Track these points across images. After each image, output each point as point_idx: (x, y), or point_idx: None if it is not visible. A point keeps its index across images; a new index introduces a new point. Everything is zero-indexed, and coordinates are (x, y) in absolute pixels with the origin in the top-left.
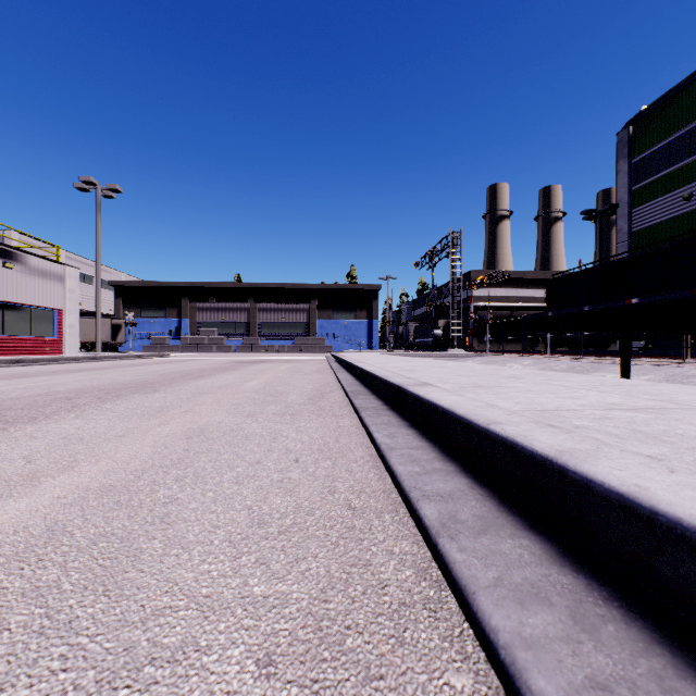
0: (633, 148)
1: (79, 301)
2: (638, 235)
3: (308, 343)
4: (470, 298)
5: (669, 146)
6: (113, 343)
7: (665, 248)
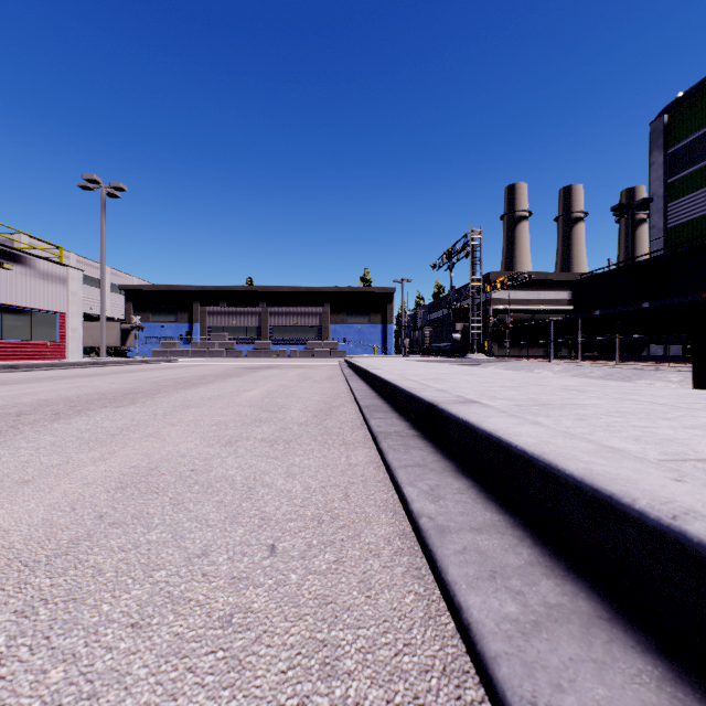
0: (669, 138)
1: (90, 306)
2: (675, 231)
3: (320, 347)
4: (489, 301)
5: None
6: (122, 347)
7: None
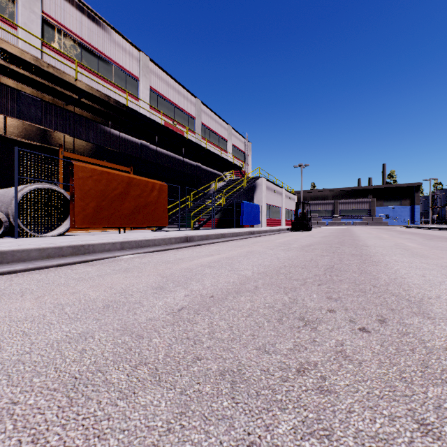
0: None
1: None
2: None
3: (371, 220)
4: None
5: None
6: None
7: None
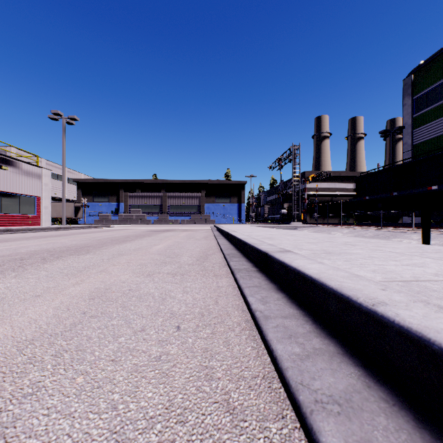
0: (414, 89)
1: (55, 192)
2: (418, 146)
3: (199, 218)
4: (304, 189)
5: (439, 87)
6: (75, 218)
7: (439, 154)
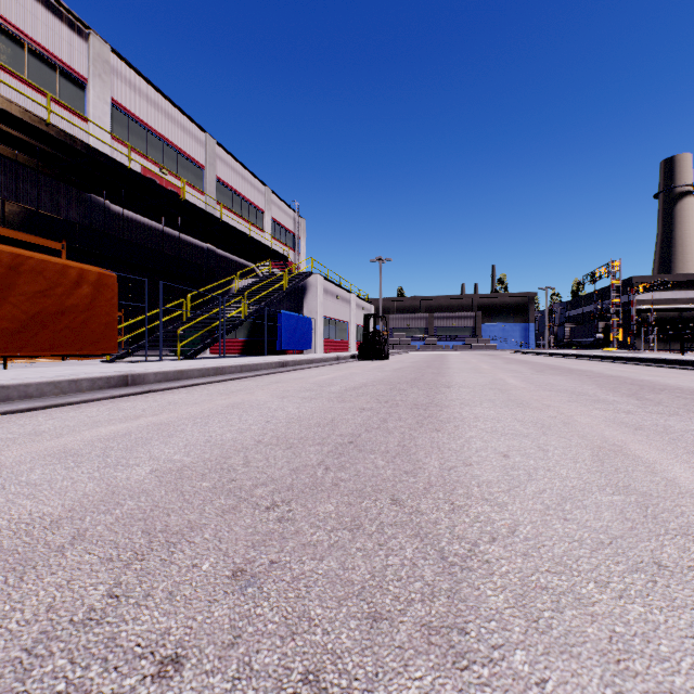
0: None
1: None
2: None
3: (476, 343)
4: (631, 302)
5: None
6: None
7: None
